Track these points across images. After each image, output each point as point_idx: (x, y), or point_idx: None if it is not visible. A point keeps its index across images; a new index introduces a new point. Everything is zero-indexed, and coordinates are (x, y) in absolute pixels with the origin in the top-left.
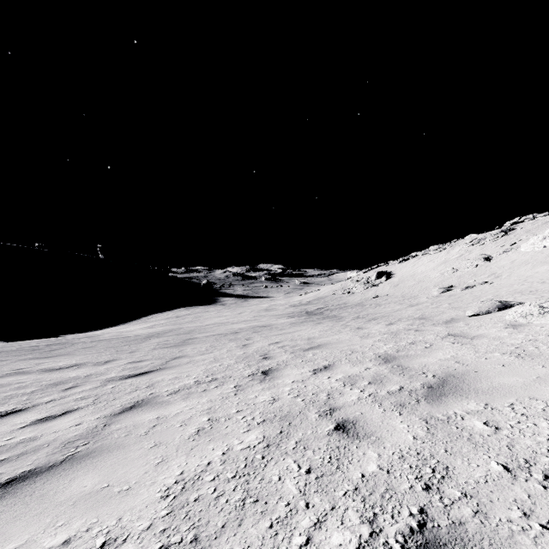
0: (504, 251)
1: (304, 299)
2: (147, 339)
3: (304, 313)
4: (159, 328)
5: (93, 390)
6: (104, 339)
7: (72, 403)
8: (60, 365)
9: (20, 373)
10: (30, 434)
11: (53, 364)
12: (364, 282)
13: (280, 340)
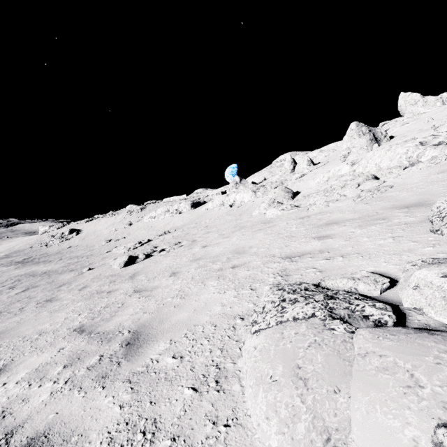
0: (138, 221)
1: None
2: None
3: (15, 263)
4: None
5: None
6: None
7: None
8: None
9: None
10: None
11: None
12: (60, 237)
13: (27, 272)
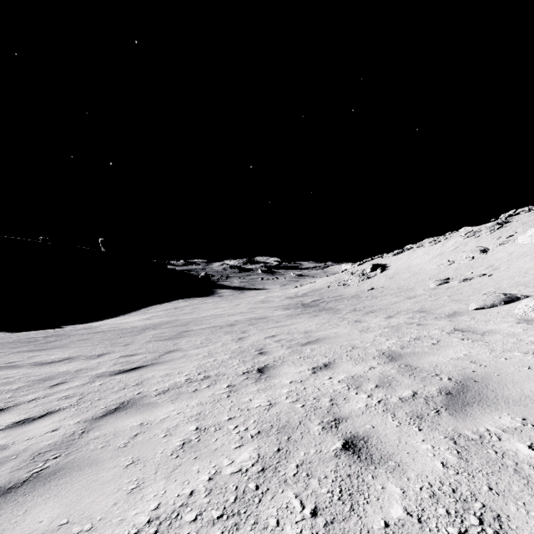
0: (501, 243)
1: (300, 291)
2: (143, 331)
3: (300, 305)
4: (157, 319)
5: (79, 388)
6: (101, 331)
7: (55, 403)
8: (52, 359)
9: (10, 367)
10: (1, 441)
11: (46, 358)
12: (360, 274)
13: (277, 334)
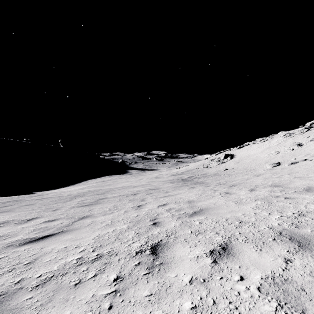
0: (311, 140)
1: (179, 171)
2: (73, 198)
3: (180, 180)
4: (87, 189)
5: None
6: (46, 197)
7: None
8: None
9: None
10: None
11: None
12: (217, 160)
13: (167, 203)
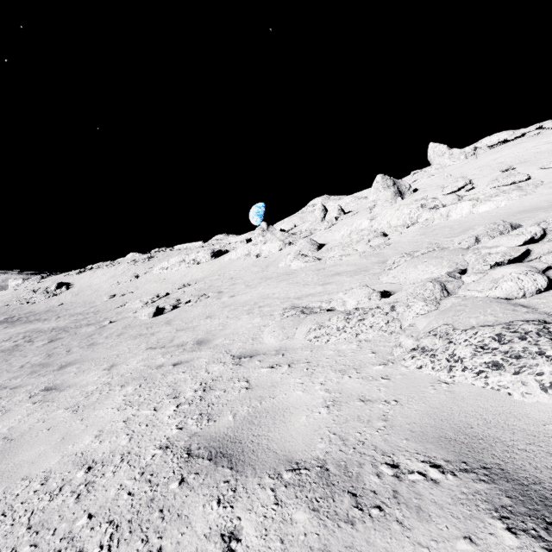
0: (145, 273)
1: None
2: None
3: None
4: None
5: None
6: None
7: None
8: None
9: None
10: None
11: None
12: (45, 292)
13: (27, 330)
